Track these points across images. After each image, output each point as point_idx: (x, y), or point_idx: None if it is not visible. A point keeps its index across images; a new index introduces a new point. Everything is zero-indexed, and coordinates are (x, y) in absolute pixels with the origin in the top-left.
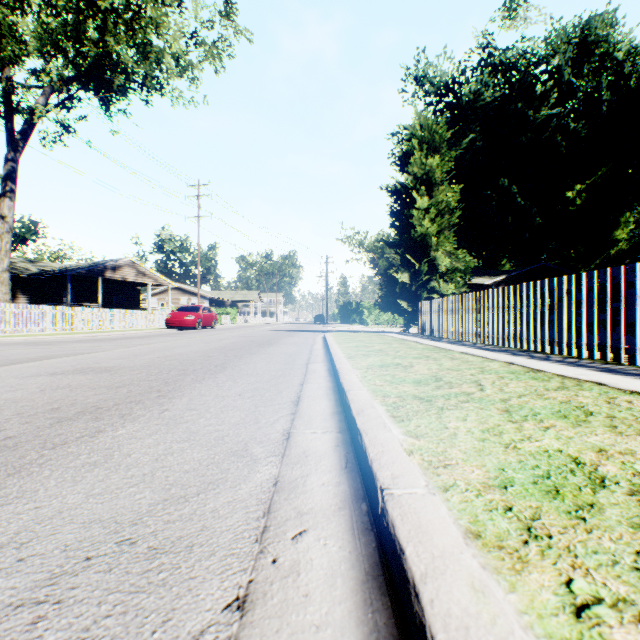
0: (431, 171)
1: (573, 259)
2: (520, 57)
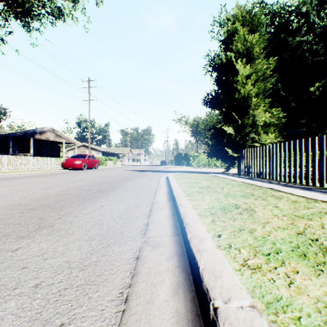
0: (251, 47)
1: (314, 127)
2: (281, 9)
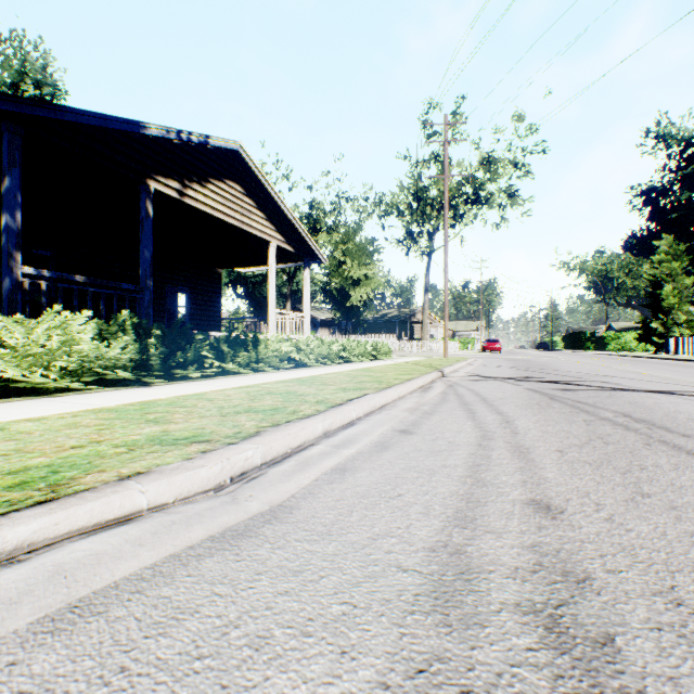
0: (673, 269)
1: None
2: None
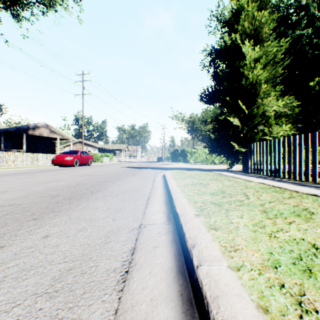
0: (259, 26)
1: (314, 123)
2: (280, 2)
